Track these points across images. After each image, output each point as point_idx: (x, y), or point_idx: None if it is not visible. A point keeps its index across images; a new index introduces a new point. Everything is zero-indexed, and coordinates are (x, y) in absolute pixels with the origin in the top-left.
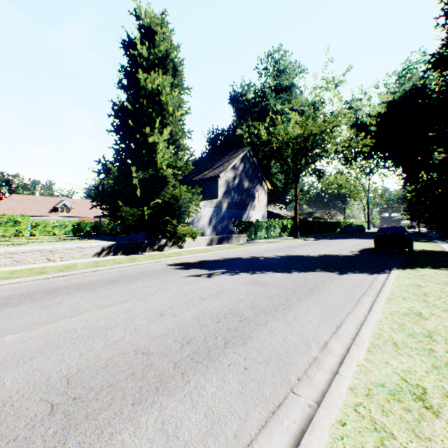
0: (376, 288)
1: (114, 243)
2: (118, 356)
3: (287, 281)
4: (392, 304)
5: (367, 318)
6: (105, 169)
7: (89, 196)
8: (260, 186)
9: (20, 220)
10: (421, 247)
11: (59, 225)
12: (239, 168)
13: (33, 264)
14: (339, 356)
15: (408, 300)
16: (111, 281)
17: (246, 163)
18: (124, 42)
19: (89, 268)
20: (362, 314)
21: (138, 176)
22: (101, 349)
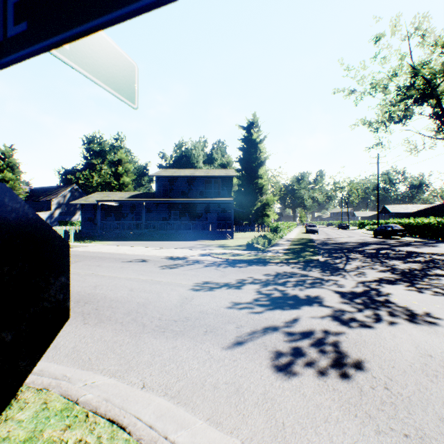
0: None
1: None
2: None
3: None
4: None
5: None
6: None
7: None
8: None
9: None
10: None
11: None
12: (68, 195)
13: None
14: None
15: None
16: None
17: (74, 192)
18: None
19: None
20: None
21: None
22: None
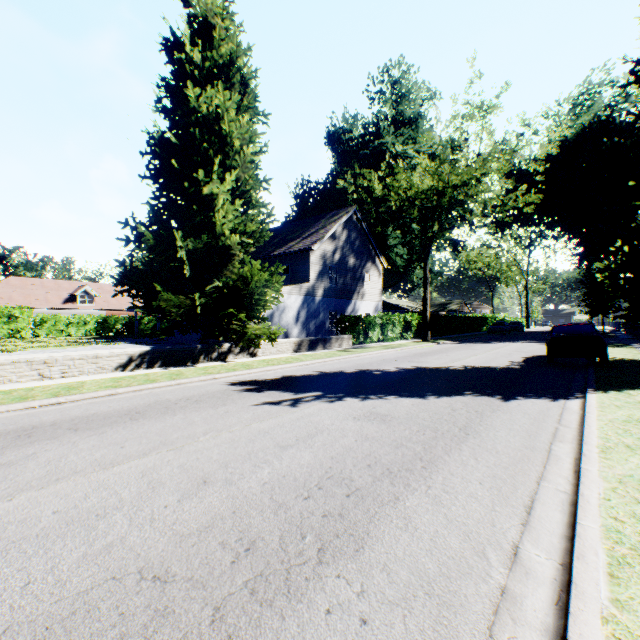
0: (570, 425)
1: (148, 350)
2: (102, 587)
3: (422, 413)
4: (613, 459)
5: (580, 492)
6: (135, 235)
7: (111, 277)
8: (372, 264)
9: (17, 314)
10: (615, 354)
11: (76, 321)
12: (340, 237)
13: (15, 383)
14: (551, 585)
15: (638, 451)
16: (133, 414)
17: (351, 230)
18: (167, 42)
19: (103, 390)
20: (565, 480)
21: (185, 246)
22: (72, 568)
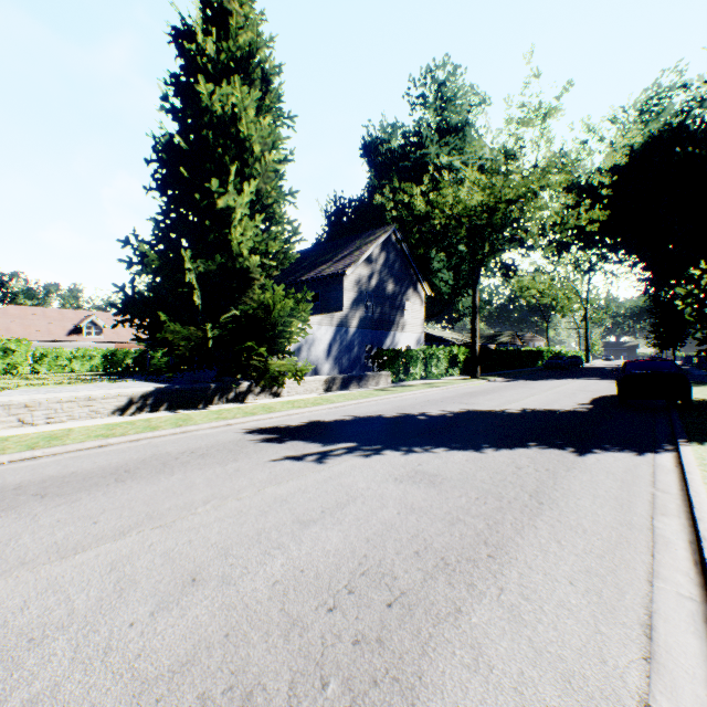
0: (670, 490)
1: (152, 390)
2: None
3: (479, 473)
4: None
5: None
6: (138, 256)
7: (110, 304)
8: (414, 291)
9: (14, 347)
10: (696, 395)
11: (80, 355)
12: (378, 260)
13: None
14: None
15: None
16: (121, 473)
17: (389, 252)
18: (176, 32)
19: (91, 440)
20: (686, 577)
21: (196, 268)
22: None
